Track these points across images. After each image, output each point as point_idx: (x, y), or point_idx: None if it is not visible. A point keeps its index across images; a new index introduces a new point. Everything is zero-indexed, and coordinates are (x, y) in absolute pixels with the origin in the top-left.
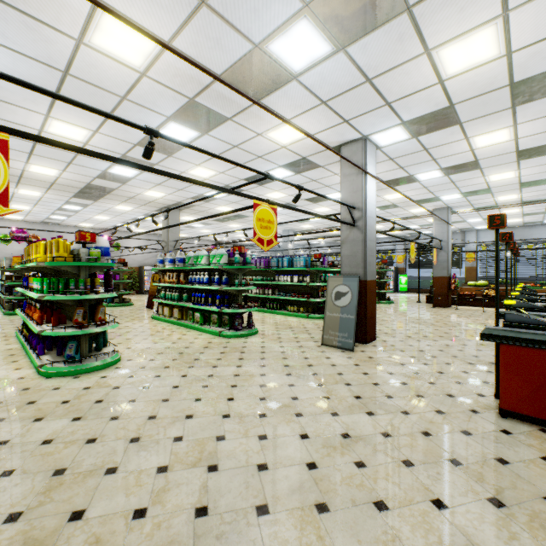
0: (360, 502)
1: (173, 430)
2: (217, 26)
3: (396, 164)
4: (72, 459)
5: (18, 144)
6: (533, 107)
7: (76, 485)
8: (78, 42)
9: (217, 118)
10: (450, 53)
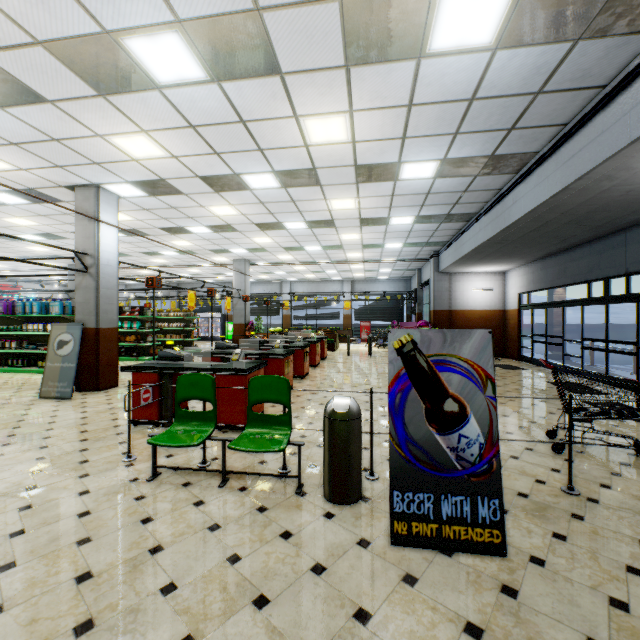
0: None
1: None
2: None
3: (156, 214)
4: None
5: None
6: (232, 195)
7: None
8: None
9: None
10: (123, 142)
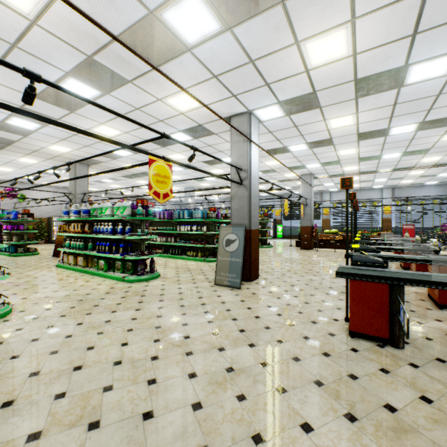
0: (239, 438)
1: (56, 386)
2: None
3: (274, 136)
4: None
5: None
6: (369, 100)
7: None
8: None
9: (118, 79)
10: (313, 47)
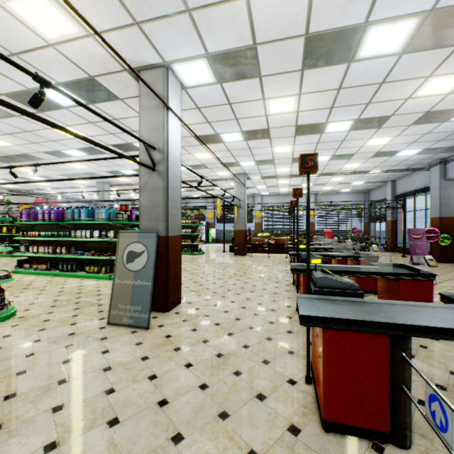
0: None
1: None
2: None
3: (203, 116)
4: None
5: None
6: (315, 76)
7: None
8: None
9: None
10: None
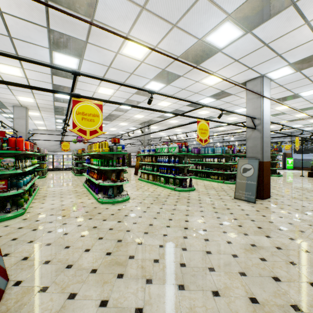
0: (264, 275)
1: (162, 231)
2: (180, 34)
3: (284, 88)
4: (123, 237)
5: None
6: None
7: (127, 246)
8: (117, 53)
9: (175, 76)
10: None
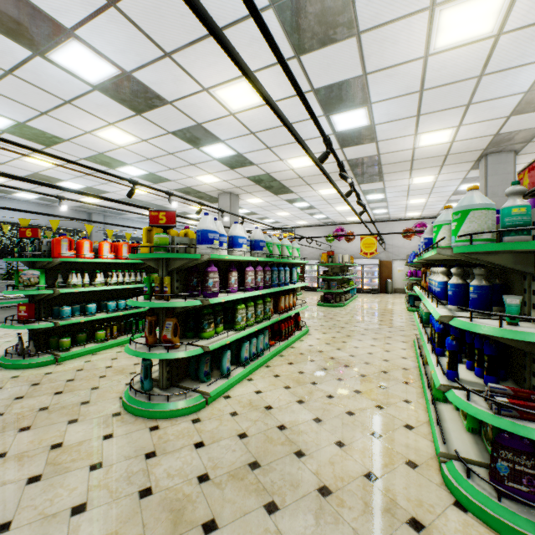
0: None
1: None
2: None
3: None
4: None
5: (250, 143)
6: None
7: None
8: None
9: None
10: None
